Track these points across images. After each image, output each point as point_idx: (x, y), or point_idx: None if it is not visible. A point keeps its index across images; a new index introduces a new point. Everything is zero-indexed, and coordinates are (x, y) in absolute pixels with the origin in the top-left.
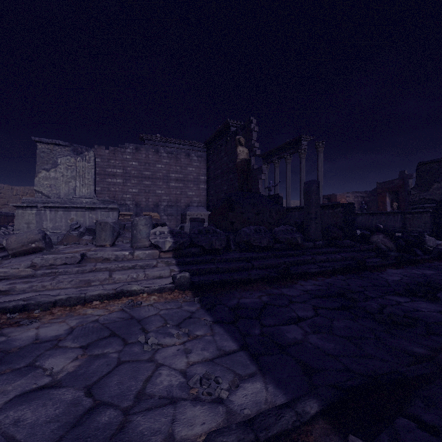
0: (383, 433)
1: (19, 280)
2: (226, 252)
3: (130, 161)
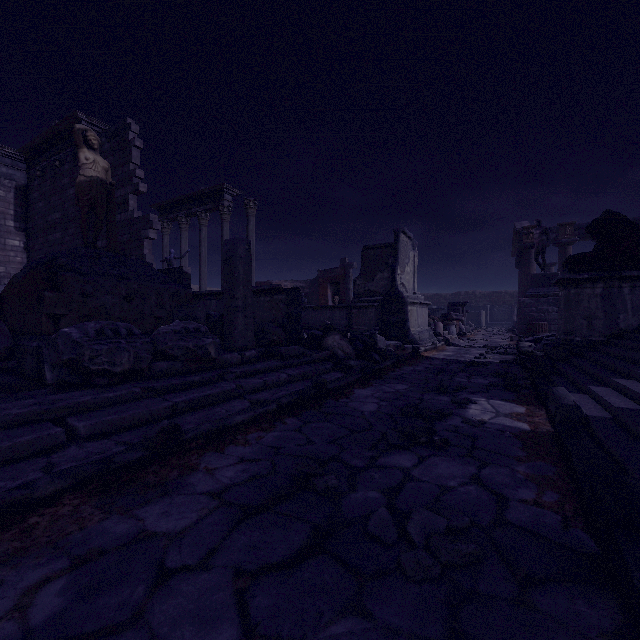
0: None
1: None
2: (4, 396)
3: None
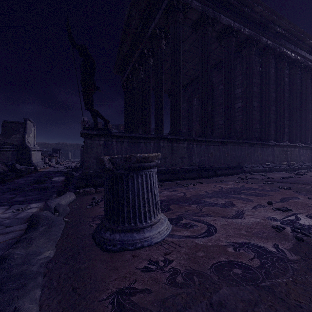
0: (68, 191)
1: None
2: None
3: None
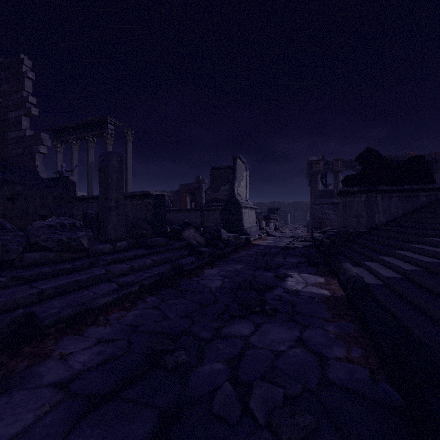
0: None
1: None
2: None
3: None
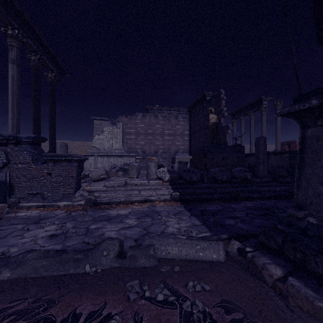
0: (245, 241)
1: (101, 192)
2: (200, 183)
3: (140, 124)
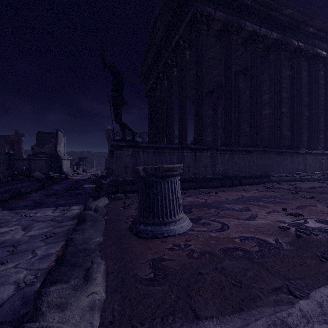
0: (102, 196)
1: None
2: None
3: None
